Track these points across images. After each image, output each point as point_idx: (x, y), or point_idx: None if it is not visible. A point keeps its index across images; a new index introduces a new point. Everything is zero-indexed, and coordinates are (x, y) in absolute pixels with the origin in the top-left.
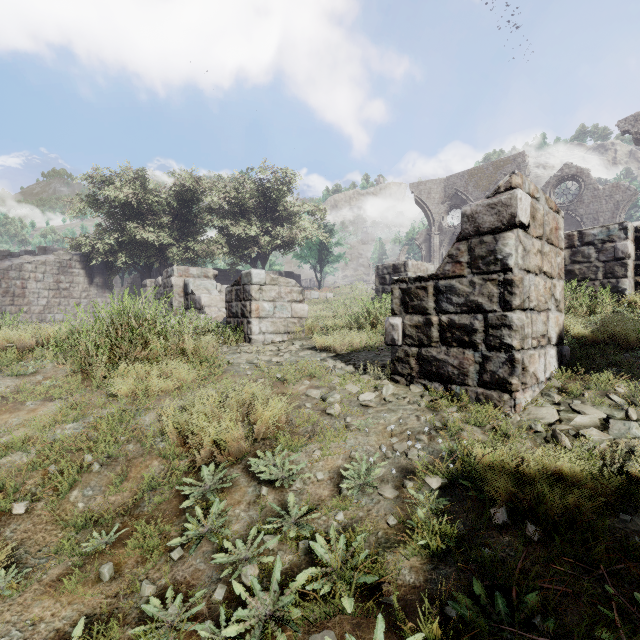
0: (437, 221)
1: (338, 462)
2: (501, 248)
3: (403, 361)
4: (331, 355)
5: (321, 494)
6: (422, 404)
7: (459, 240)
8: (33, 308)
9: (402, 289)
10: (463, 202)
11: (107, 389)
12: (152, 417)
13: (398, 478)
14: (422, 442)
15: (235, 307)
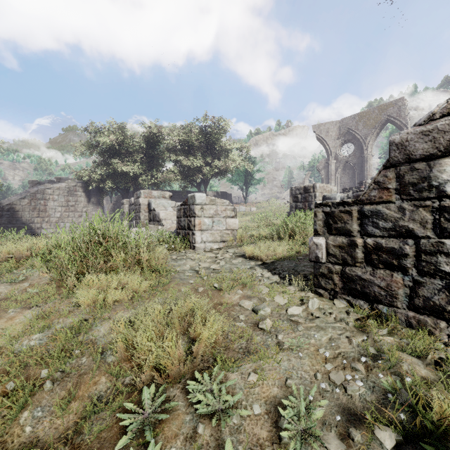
0: (333, 152)
1: (274, 390)
2: (437, 175)
3: (326, 277)
4: (258, 263)
5: (259, 435)
6: (350, 323)
7: (386, 167)
8: (51, 219)
9: (325, 212)
10: (354, 137)
11: (75, 297)
12: (106, 328)
13: (341, 422)
14: (359, 373)
15: (183, 221)
